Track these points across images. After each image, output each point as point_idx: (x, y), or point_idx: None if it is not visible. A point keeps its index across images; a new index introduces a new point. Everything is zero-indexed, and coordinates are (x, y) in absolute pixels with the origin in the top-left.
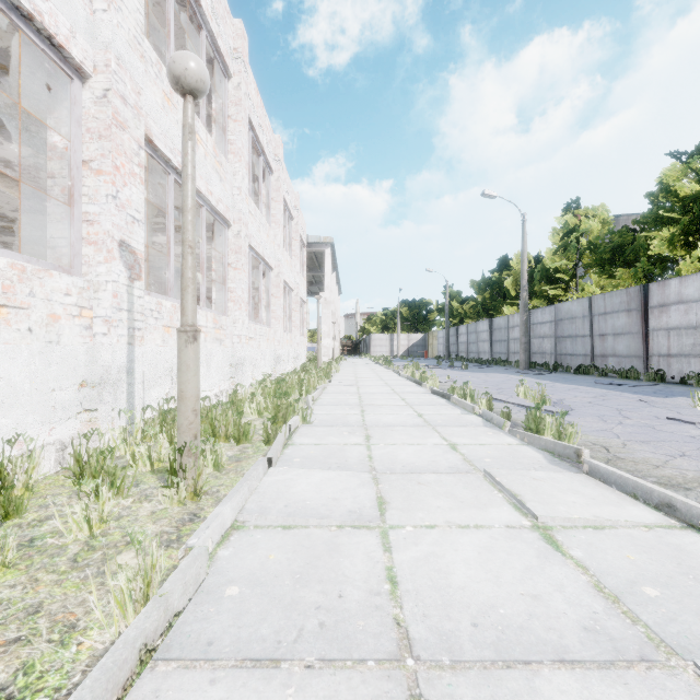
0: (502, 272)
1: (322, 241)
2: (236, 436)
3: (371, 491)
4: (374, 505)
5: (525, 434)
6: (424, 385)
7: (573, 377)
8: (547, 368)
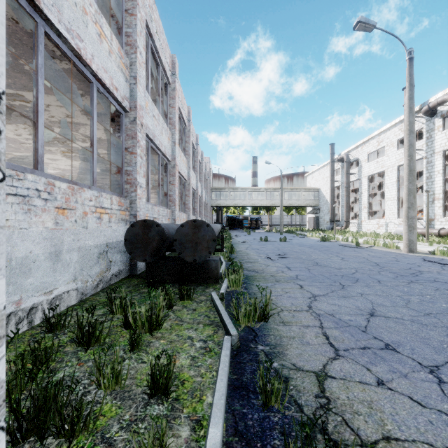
0: None
1: None
2: None
3: None
4: None
5: None
6: None
7: None
8: None
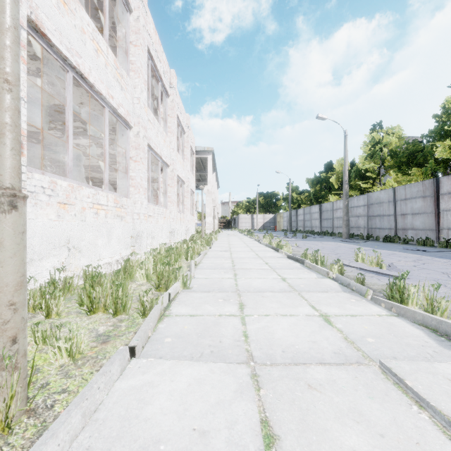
0: (328, 173)
1: (205, 150)
2: (112, 309)
3: (252, 408)
4: (259, 450)
5: (393, 305)
6: (280, 251)
7: (384, 245)
8: (362, 237)
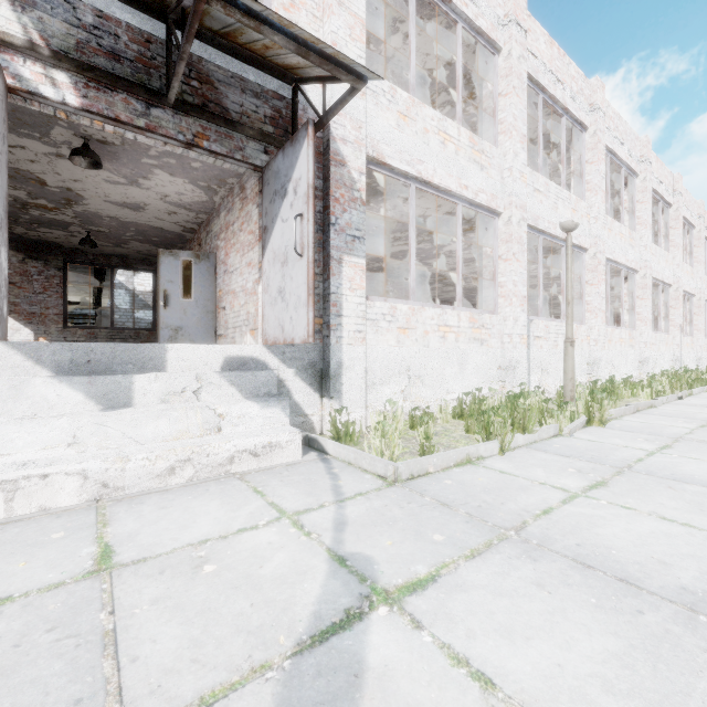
0: None
1: None
2: None
3: None
4: None
5: None
6: None
7: None
8: None
